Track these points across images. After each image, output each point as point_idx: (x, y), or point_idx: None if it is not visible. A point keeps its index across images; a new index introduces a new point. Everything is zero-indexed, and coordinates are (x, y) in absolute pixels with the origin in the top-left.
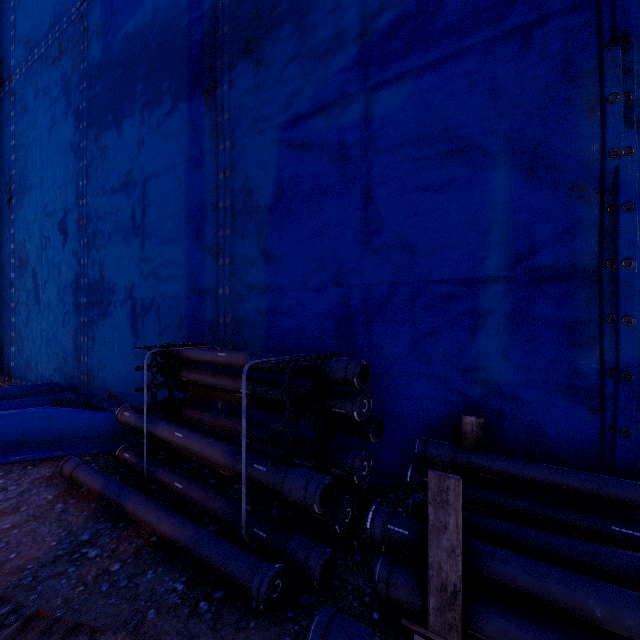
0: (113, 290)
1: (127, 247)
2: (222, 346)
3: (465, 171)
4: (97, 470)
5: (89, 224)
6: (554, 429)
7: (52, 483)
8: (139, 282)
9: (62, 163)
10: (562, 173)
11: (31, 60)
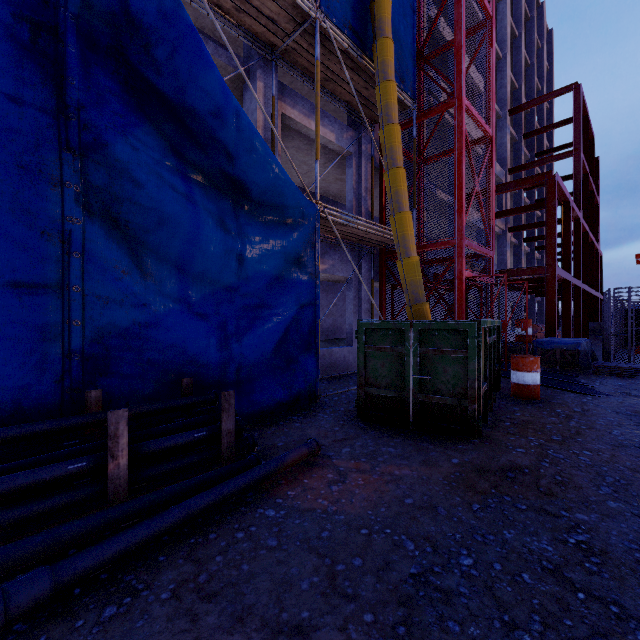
0: None
1: None
2: None
3: None
4: None
5: None
6: (30, 401)
7: None
8: None
9: None
10: (36, 220)
11: None
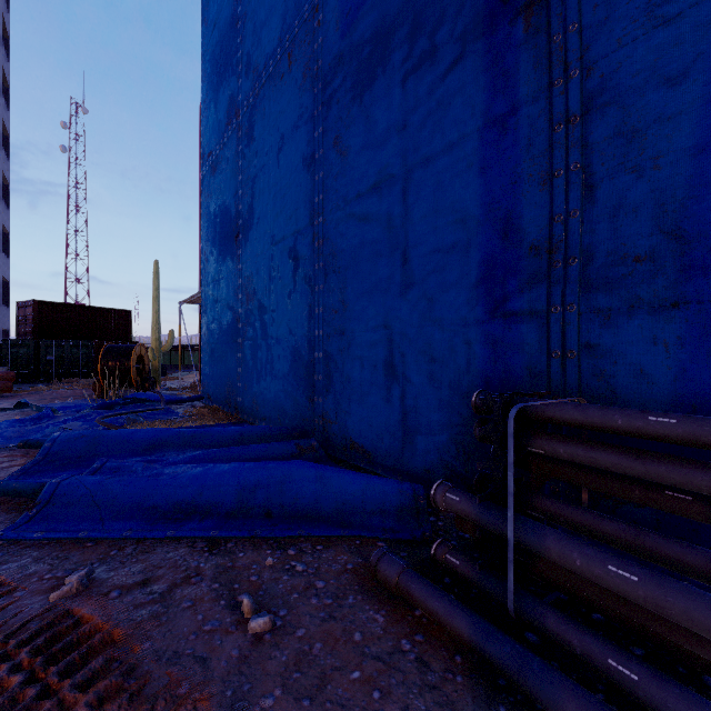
0: (358, 319)
1: (378, 264)
2: (559, 396)
3: None
4: (438, 589)
5: (325, 244)
6: None
7: (364, 587)
8: (397, 307)
9: (292, 183)
10: None
11: (258, 86)
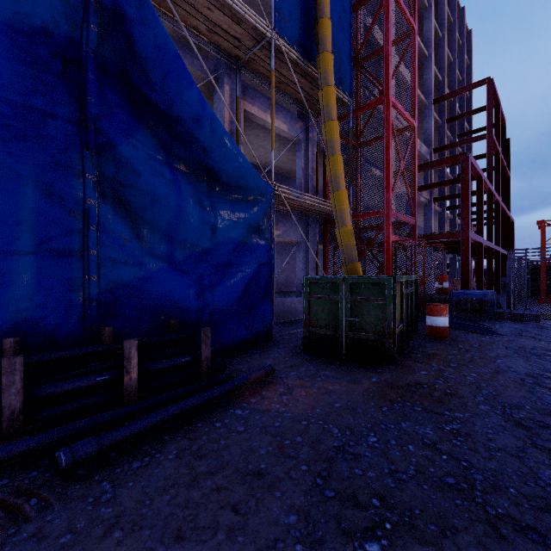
0: None
1: None
2: None
3: (2, 179)
4: None
5: None
6: (62, 335)
7: None
8: None
9: None
10: (66, 202)
11: None
